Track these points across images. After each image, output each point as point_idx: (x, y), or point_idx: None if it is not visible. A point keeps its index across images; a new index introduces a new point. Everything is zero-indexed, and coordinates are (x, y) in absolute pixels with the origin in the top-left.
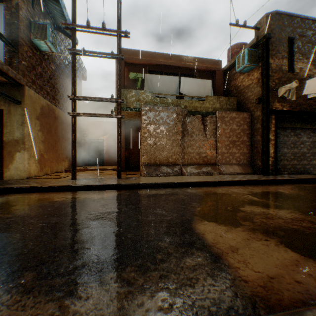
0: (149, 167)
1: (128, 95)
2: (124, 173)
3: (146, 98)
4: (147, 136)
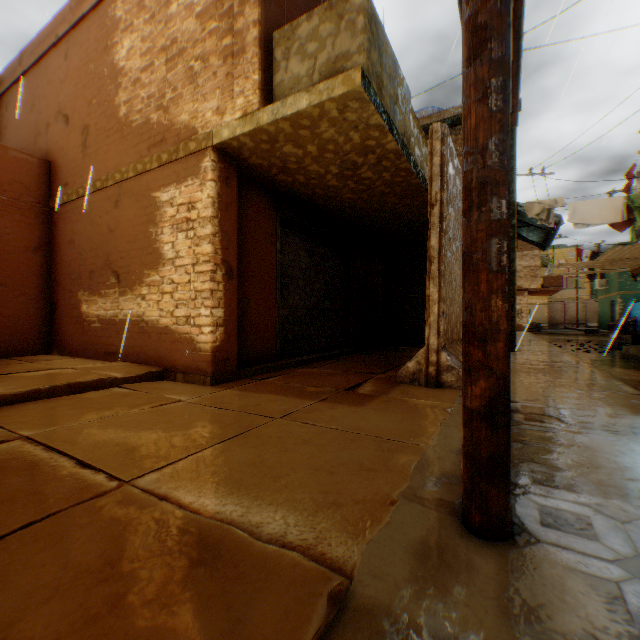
0: (455, 352)
1: (383, 54)
2: (310, 388)
3: (405, 107)
4: (448, 243)
